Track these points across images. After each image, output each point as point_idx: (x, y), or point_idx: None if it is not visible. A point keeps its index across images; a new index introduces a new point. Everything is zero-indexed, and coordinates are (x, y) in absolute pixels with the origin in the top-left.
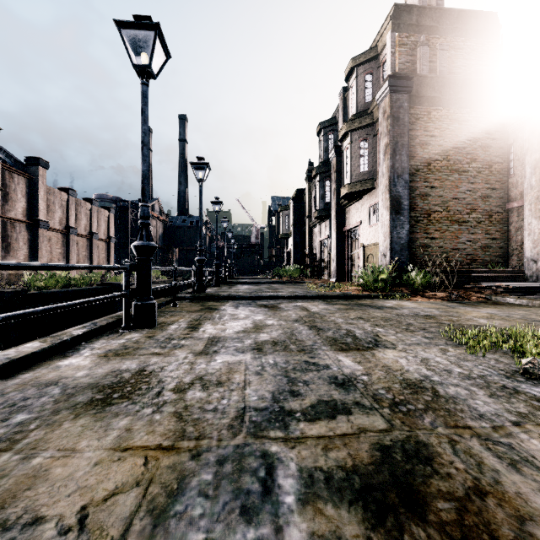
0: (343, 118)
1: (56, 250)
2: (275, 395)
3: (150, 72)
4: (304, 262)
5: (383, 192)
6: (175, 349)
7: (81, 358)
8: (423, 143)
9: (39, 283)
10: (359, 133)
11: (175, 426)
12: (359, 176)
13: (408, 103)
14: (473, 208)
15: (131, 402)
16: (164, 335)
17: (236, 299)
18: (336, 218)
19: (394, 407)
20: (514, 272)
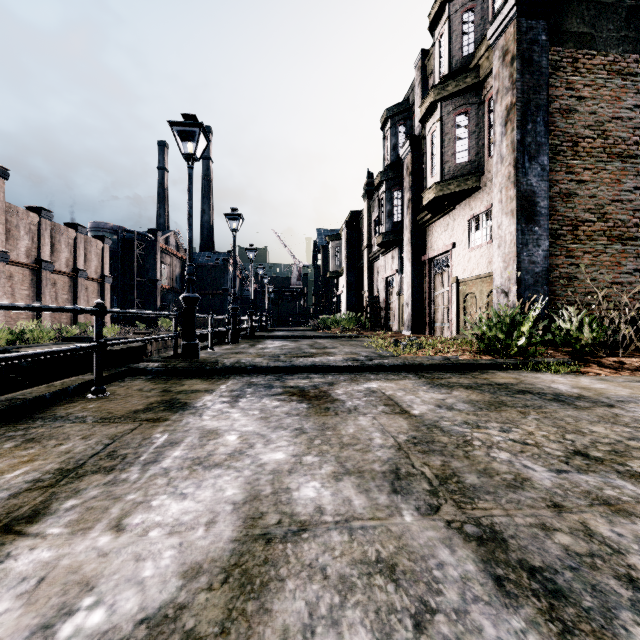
0: (422, 96)
1: (22, 291)
2: None
3: None
4: (360, 309)
5: (502, 188)
6: None
7: None
8: (565, 108)
9: None
10: (455, 103)
11: None
12: (455, 171)
13: (547, 35)
14: None
15: None
16: None
17: (248, 373)
18: (411, 241)
19: None
20: None
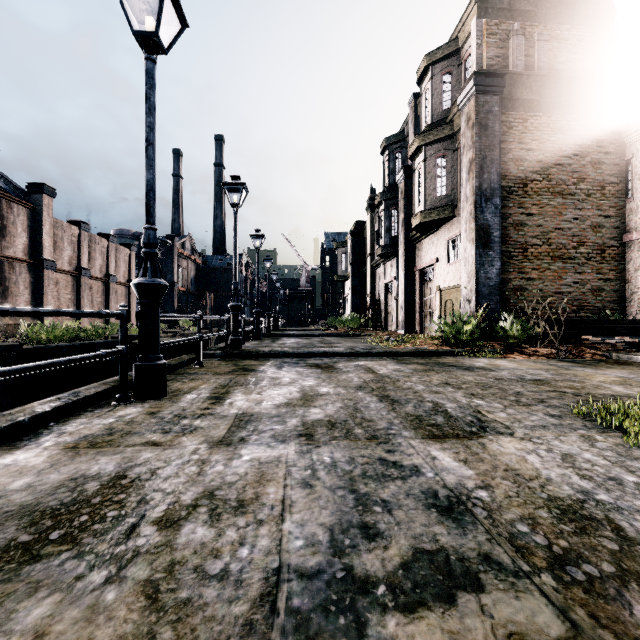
0: (414, 131)
1: (65, 295)
2: (335, 535)
3: (158, 44)
4: (364, 310)
5: (467, 221)
6: (182, 435)
7: (35, 451)
8: (517, 158)
9: (39, 336)
10: (435, 148)
11: (136, 625)
12: (435, 202)
13: (499, 107)
14: (581, 241)
15: (75, 551)
16: (174, 410)
17: (280, 357)
18: (405, 255)
19: (559, 571)
20: (636, 321)
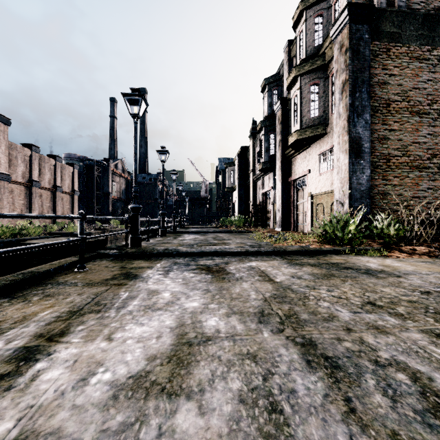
0: (289, 71)
1: (19, 201)
2: None
3: None
4: (247, 213)
5: (340, 135)
6: None
7: None
8: (381, 82)
9: None
10: (309, 77)
11: None
12: (309, 122)
13: (369, 35)
14: (434, 153)
15: None
16: None
17: (173, 256)
18: (281, 168)
19: None
20: None
